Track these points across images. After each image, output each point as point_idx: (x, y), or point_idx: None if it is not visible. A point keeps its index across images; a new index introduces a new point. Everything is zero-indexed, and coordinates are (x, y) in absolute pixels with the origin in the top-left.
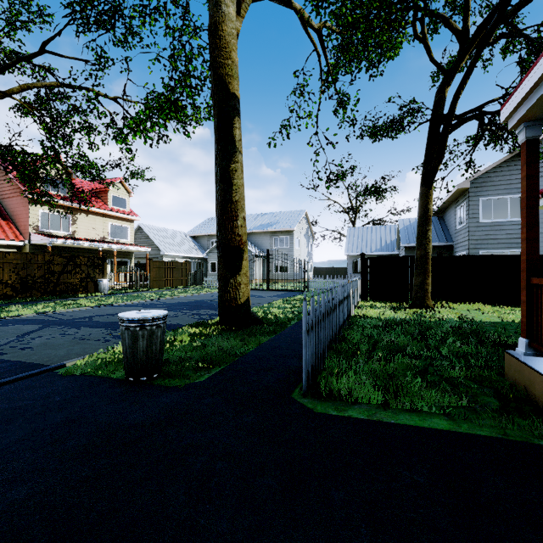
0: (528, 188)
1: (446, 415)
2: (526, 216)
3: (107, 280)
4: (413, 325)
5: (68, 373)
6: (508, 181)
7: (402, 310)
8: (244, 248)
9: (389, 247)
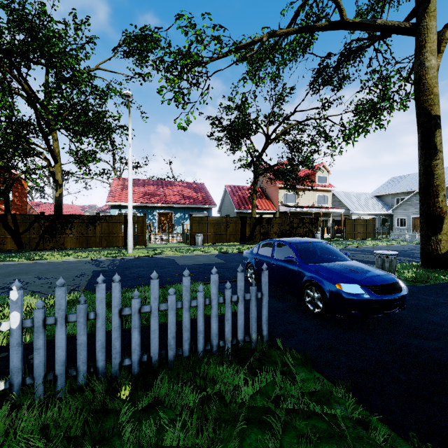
0: None
1: None
2: None
3: (319, 232)
4: None
5: None
6: None
7: None
8: (444, 215)
9: None
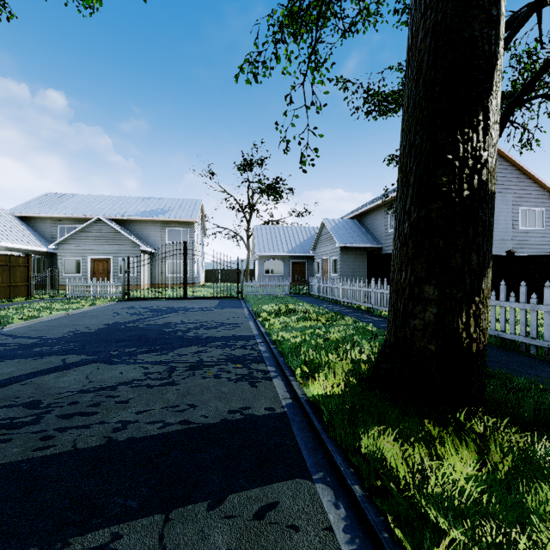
0: None
1: None
2: None
3: None
4: None
5: None
6: None
7: None
8: None
9: (300, 248)
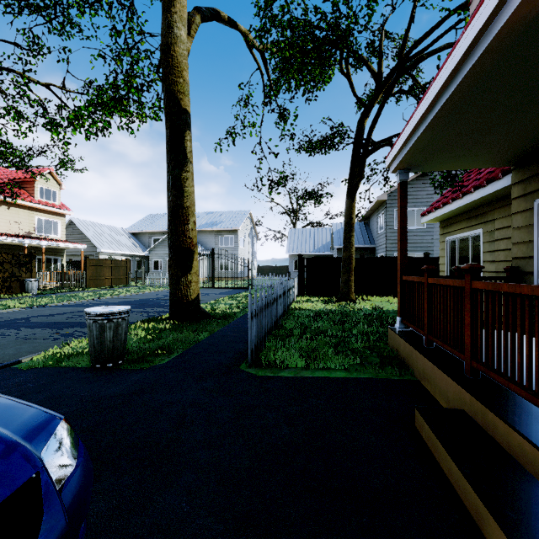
0: (401, 215)
1: (345, 369)
2: (400, 234)
3: (36, 279)
4: (337, 314)
5: (29, 367)
6: (415, 196)
7: (331, 303)
8: (195, 249)
9: (325, 247)
